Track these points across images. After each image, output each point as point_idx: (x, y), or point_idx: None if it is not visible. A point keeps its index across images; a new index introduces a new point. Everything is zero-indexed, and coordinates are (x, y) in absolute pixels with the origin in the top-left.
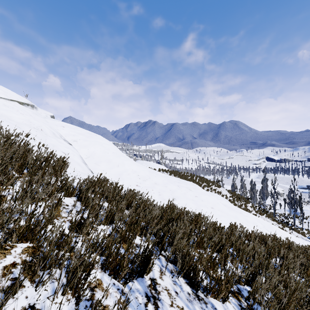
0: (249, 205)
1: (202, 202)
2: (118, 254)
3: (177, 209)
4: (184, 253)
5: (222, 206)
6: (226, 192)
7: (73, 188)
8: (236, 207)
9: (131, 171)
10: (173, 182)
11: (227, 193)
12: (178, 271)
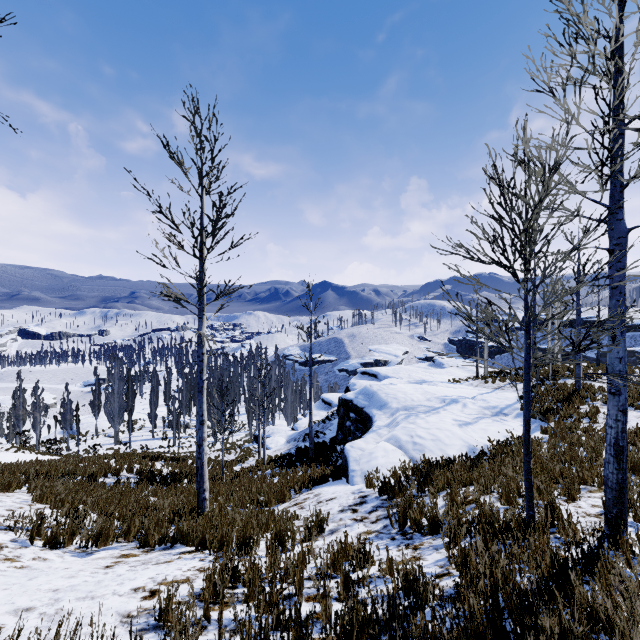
0: None
1: None
2: None
3: None
4: None
5: None
6: None
7: None
8: None
9: None
10: None
11: None
12: None
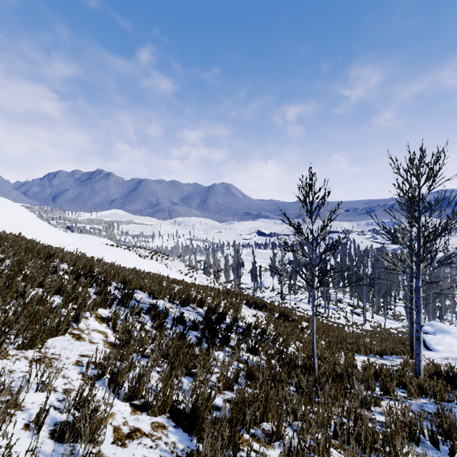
0: (203, 276)
1: (126, 262)
2: (38, 251)
3: (84, 253)
4: (74, 260)
5: (146, 265)
6: (182, 265)
7: (4, 236)
8: (164, 268)
9: (52, 237)
10: (101, 248)
11: (183, 266)
12: (68, 263)
